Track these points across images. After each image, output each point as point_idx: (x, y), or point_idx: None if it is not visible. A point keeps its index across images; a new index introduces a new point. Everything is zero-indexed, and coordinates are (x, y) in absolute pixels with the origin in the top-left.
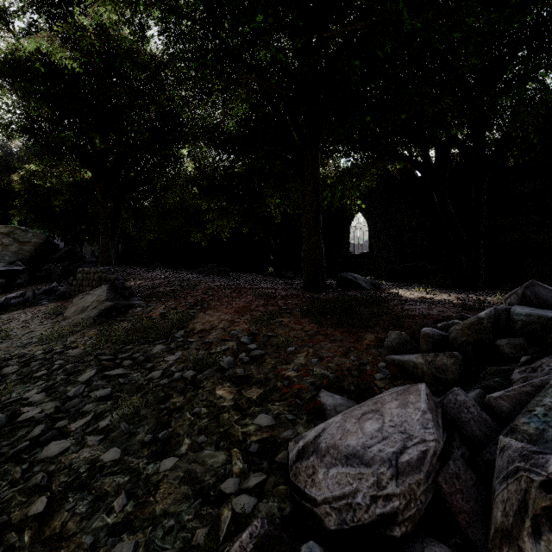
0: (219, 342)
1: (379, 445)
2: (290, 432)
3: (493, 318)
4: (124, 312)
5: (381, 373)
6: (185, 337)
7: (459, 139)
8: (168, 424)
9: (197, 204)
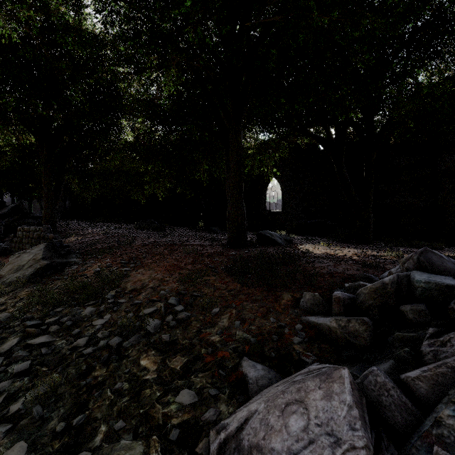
0: (148, 303)
1: (306, 452)
2: (212, 412)
3: (396, 284)
4: (60, 270)
5: (299, 336)
6: (116, 298)
7: (353, 121)
8: (86, 405)
9: (136, 168)
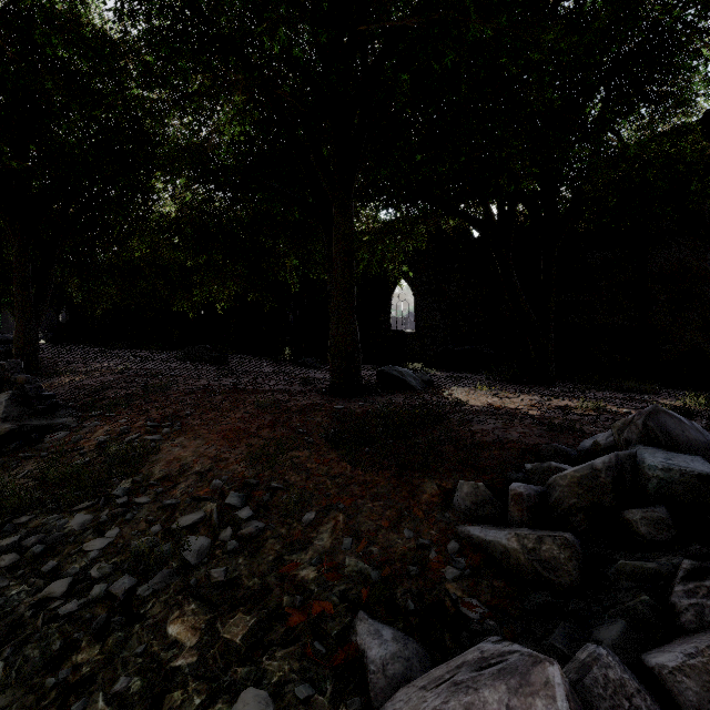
0: (189, 504)
1: None
2: None
3: (615, 470)
4: (35, 440)
5: (454, 564)
6: (132, 494)
7: (526, 194)
8: None
9: (180, 260)
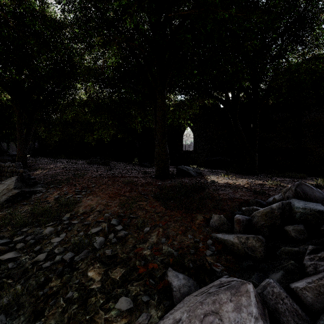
0: (95, 224)
1: None
2: (144, 316)
3: (281, 209)
4: (28, 197)
5: (210, 249)
6: (70, 219)
7: (244, 88)
8: (42, 313)
9: (88, 119)
